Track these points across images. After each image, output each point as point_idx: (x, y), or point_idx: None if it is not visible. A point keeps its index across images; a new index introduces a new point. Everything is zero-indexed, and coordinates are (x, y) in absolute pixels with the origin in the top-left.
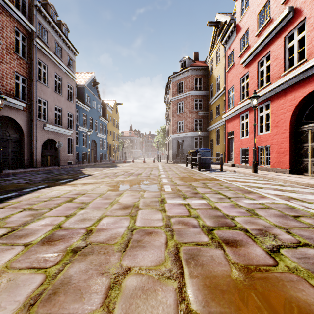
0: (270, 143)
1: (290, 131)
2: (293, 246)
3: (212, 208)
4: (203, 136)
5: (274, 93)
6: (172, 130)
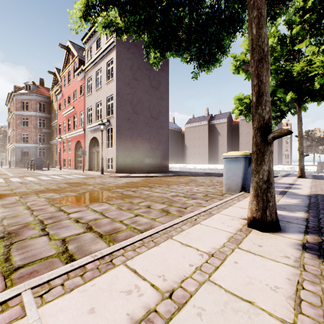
0: (71, 157)
1: (75, 153)
2: (34, 176)
3: (24, 175)
4: (47, 147)
5: (71, 136)
6: (16, 139)
